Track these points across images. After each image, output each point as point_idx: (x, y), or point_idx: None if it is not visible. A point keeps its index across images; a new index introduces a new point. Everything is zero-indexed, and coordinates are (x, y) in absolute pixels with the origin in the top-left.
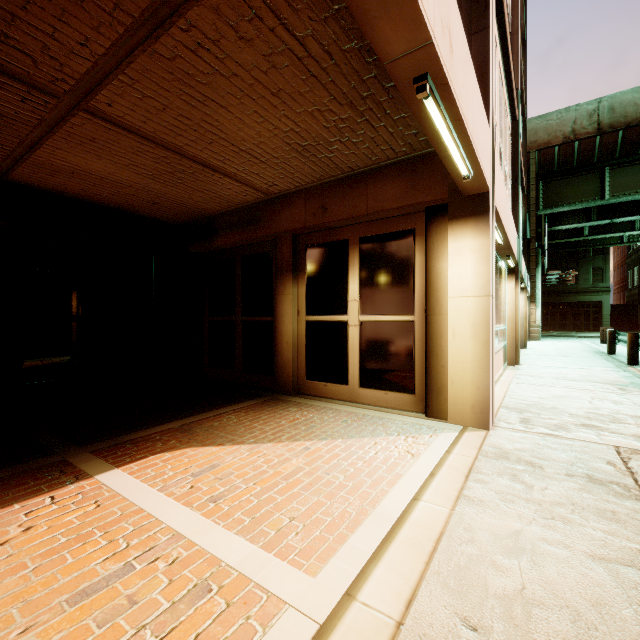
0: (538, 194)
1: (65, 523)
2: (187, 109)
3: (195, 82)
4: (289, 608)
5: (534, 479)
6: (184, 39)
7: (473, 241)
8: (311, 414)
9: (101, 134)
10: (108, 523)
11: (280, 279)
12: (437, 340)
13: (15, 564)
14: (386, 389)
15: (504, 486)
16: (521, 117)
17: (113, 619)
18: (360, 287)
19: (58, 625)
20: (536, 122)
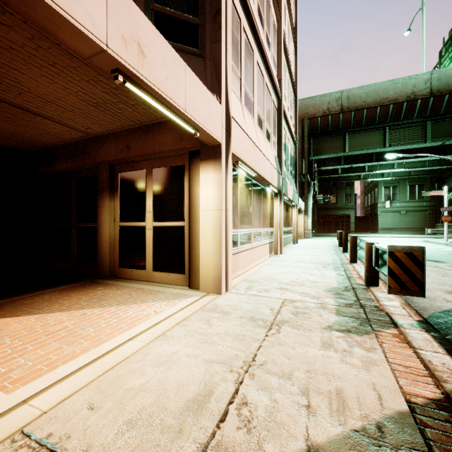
0: (310, 146)
1: None
2: None
3: None
4: None
5: (218, 321)
6: None
7: (213, 175)
8: (110, 291)
9: None
10: None
11: (101, 196)
12: (195, 238)
13: None
14: (168, 271)
15: (196, 327)
16: (294, 97)
17: None
18: (153, 203)
19: None
20: (308, 101)
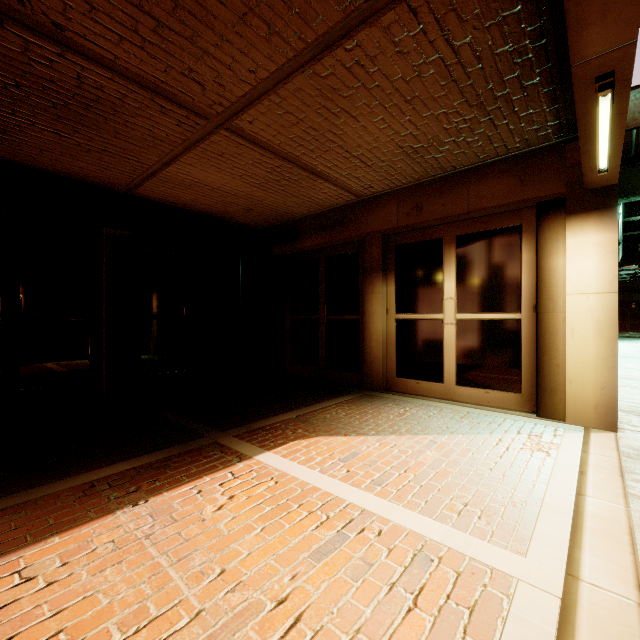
0: None
1: (259, 495)
2: (318, 121)
3: (336, 96)
4: (519, 581)
5: None
6: (344, 58)
7: (596, 236)
8: (414, 410)
9: (230, 149)
10: (296, 497)
11: (368, 279)
12: (550, 338)
13: (243, 525)
14: (487, 388)
15: None
16: None
17: (361, 576)
18: (457, 285)
19: (318, 576)
20: None
